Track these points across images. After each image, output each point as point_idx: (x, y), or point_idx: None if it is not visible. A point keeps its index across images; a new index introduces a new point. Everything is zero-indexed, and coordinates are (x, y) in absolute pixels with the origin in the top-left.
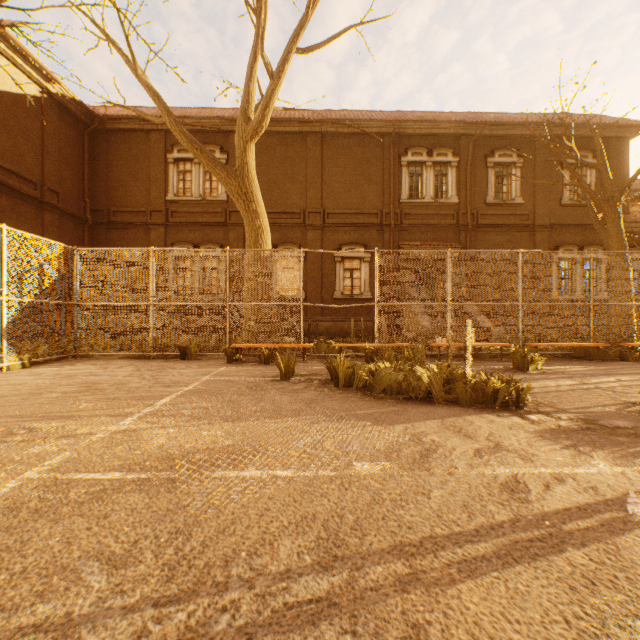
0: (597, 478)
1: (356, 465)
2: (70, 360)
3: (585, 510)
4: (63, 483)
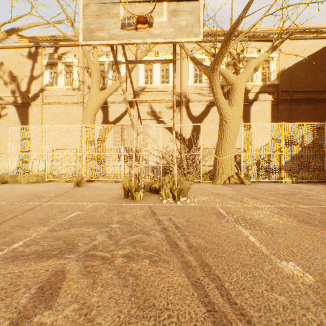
0: None
1: (288, 262)
2: (320, 183)
3: None
4: (215, 209)
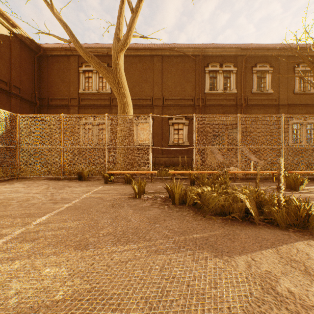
0: None
1: None
2: (14, 180)
3: None
4: None
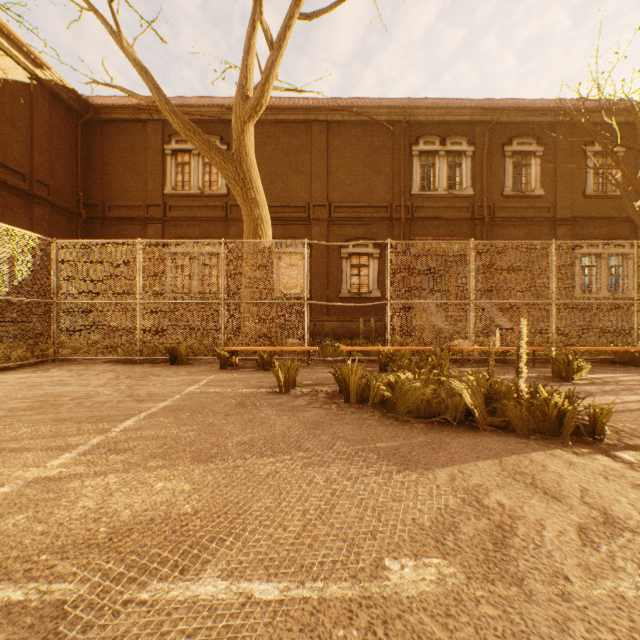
0: None
1: (391, 568)
2: (48, 365)
3: None
4: None
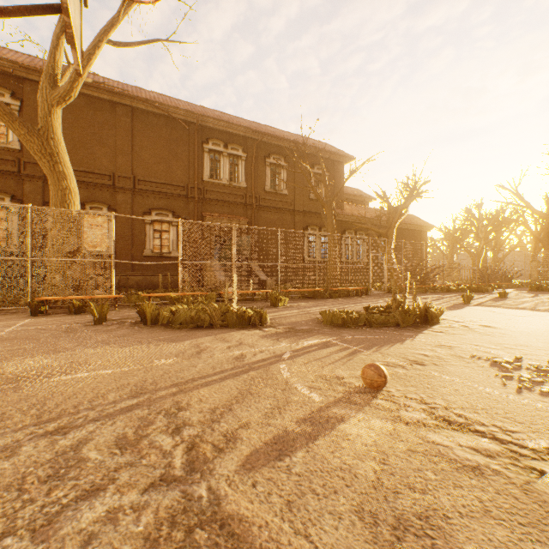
0: (278, 349)
1: (156, 361)
2: None
3: (265, 360)
4: None
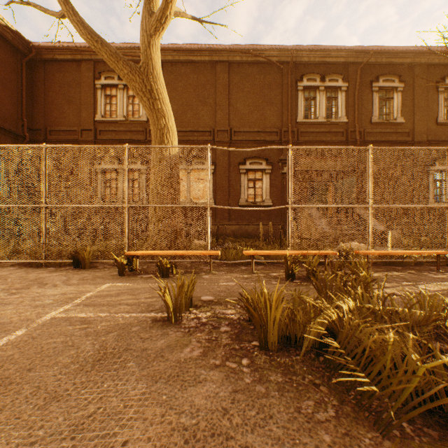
0: None
1: None
2: None
3: None
4: None
